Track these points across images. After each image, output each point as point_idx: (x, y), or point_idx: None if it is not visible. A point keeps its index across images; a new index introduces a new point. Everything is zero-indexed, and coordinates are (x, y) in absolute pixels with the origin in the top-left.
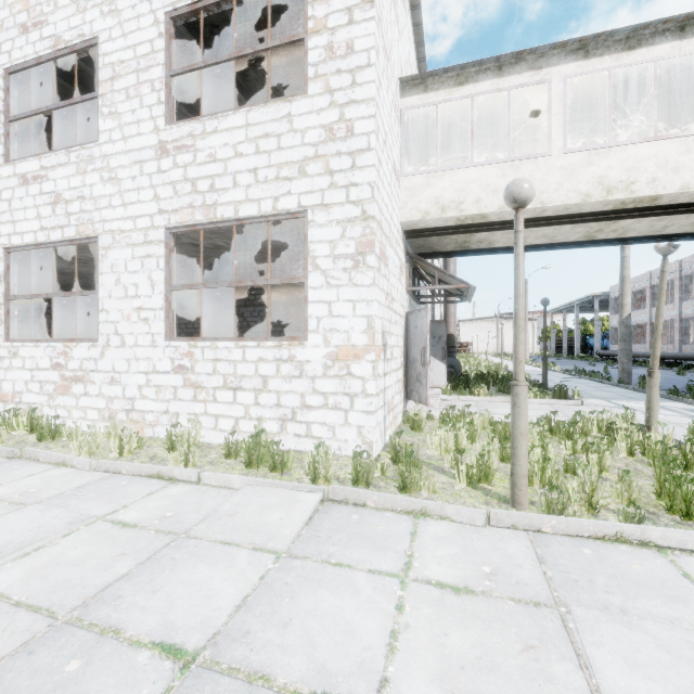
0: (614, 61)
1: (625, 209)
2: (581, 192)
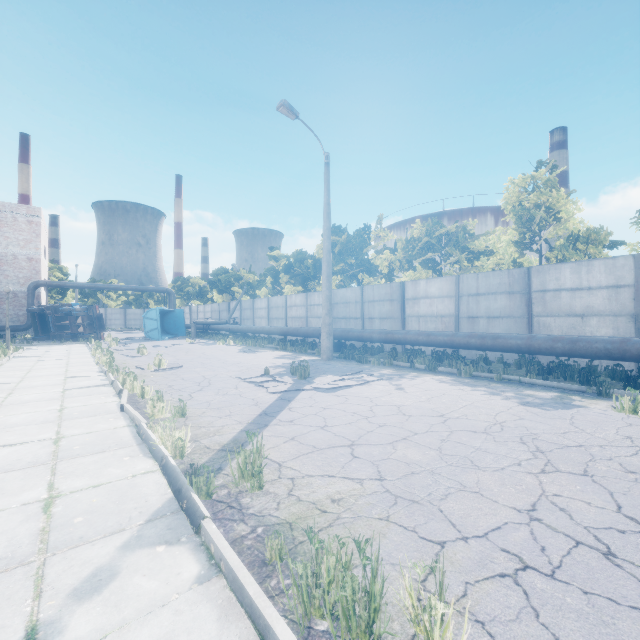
0: None
1: None
2: None
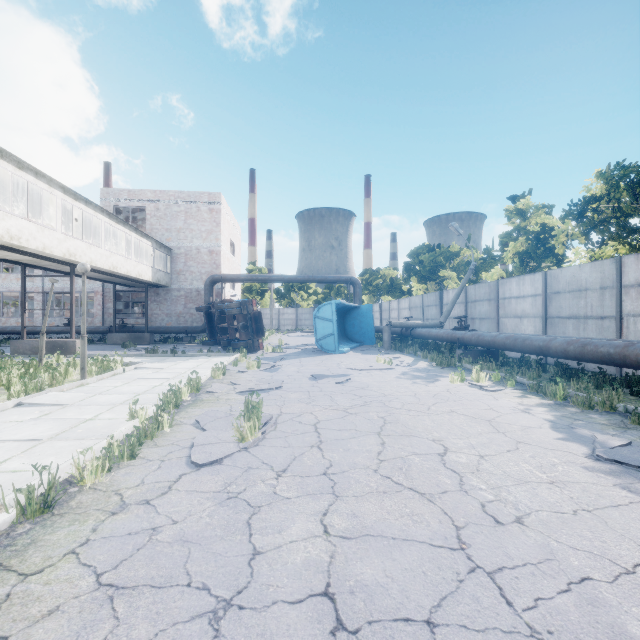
0: (14, 170)
1: (6, 246)
2: (0, 234)
